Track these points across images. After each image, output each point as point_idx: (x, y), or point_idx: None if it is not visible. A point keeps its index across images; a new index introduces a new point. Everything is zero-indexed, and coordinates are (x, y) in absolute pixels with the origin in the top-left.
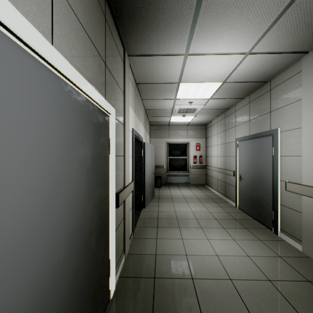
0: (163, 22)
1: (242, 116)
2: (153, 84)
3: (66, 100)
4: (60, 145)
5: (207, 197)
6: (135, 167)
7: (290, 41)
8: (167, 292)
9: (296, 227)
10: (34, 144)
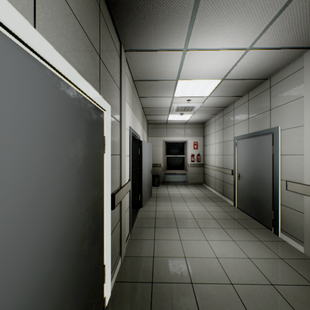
0: (161, 14)
1: (240, 114)
2: (151, 81)
3: (53, 91)
4: (44, 142)
5: (205, 196)
6: (133, 166)
7: (293, 36)
8: (165, 298)
9: (297, 227)
10: (10, 141)
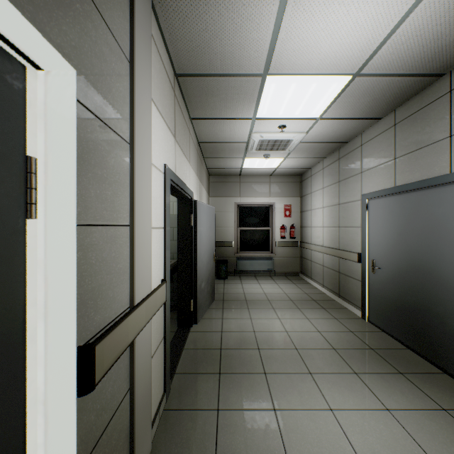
0: None
1: (377, 153)
2: (212, 77)
3: None
4: None
5: (306, 297)
6: (179, 247)
7: None
8: None
9: None
10: None
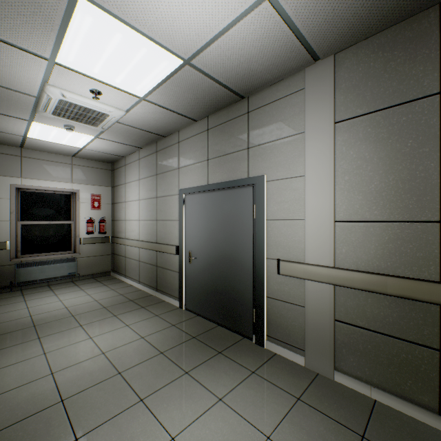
0: None
1: (193, 152)
2: None
3: None
4: None
5: (123, 299)
6: None
7: (326, 15)
8: None
9: (294, 329)
10: None
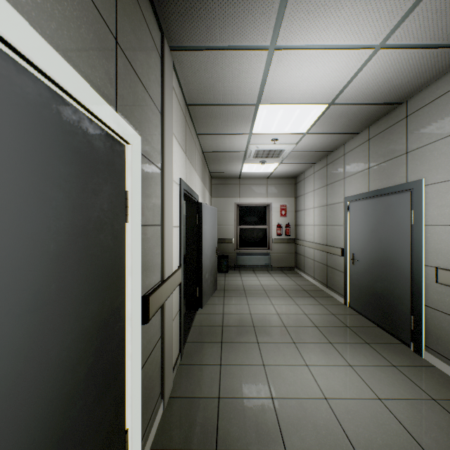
0: None
1: (356, 162)
2: (215, 106)
3: None
4: None
5: (298, 288)
6: (187, 243)
7: None
8: None
9: None
10: None
